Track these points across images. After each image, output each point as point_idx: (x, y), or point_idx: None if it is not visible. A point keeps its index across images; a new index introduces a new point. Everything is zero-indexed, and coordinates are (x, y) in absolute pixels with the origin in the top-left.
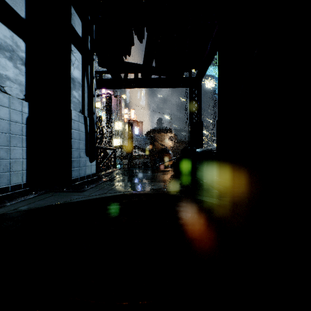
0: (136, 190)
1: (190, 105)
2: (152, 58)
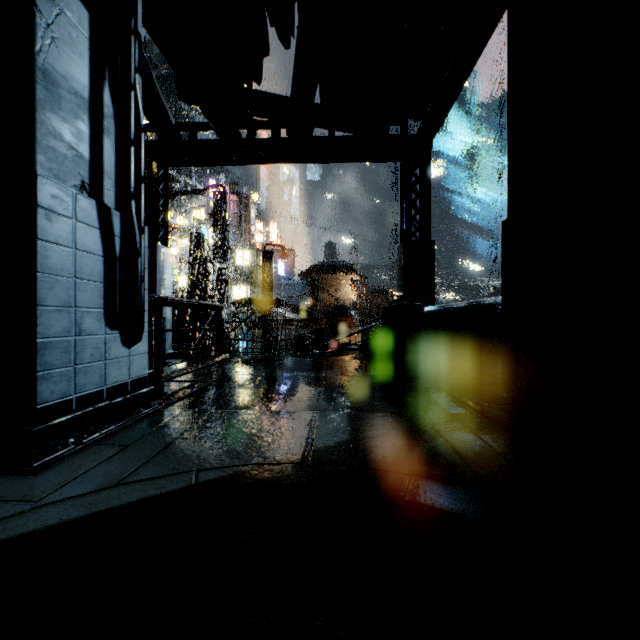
0: (251, 457)
1: (403, 202)
2: (314, 80)
